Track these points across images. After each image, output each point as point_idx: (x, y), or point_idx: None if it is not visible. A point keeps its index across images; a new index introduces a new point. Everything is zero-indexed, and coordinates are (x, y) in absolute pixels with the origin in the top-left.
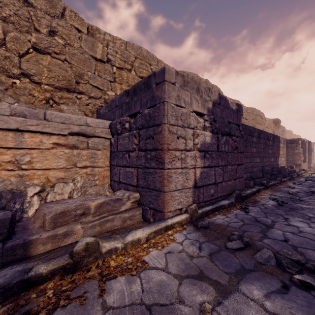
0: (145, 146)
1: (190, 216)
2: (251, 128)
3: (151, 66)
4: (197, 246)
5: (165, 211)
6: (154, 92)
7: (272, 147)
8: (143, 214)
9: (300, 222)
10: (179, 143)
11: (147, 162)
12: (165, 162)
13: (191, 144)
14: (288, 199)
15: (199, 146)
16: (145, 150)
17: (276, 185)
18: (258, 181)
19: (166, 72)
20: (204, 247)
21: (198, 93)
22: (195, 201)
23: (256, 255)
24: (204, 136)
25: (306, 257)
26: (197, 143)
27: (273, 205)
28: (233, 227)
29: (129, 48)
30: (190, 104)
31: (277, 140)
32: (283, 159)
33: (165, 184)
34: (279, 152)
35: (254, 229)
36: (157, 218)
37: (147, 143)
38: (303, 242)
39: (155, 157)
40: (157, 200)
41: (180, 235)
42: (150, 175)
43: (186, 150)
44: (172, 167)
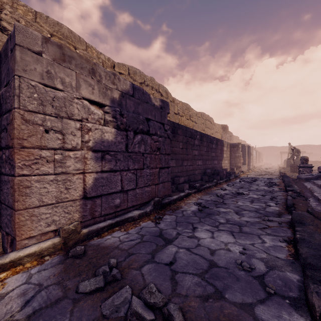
0: (0, 143)
1: (63, 241)
2: (192, 130)
3: (77, 50)
4: (27, 298)
5: (17, 239)
6: (9, 63)
7: (216, 150)
8: (2, 242)
9: (206, 232)
10: (50, 139)
11: (3, 165)
12: (16, 165)
13: (76, 142)
14: (212, 203)
15: (92, 144)
16: (1, 148)
17: (211, 188)
18: (194, 184)
19: (17, 32)
20: (38, 298)
21: (93, 76)
22: (86, 216)
23: (107, 301)
24: (102, 132)
25: (177, 290)
26: (88, 141)
27: (193, 211)
28: (121, 249)
29: (40, 21)
30: (77, 87)
31: (220, 144)
32: (227, 162)
33: (15, 198)
34: (222, 155)
35: (147, 248)
36: (13, 248)
37: (2, 138)
38: (189, 263)
39: (8, 159)
40: (10, 221)
41: (21, 277)
42: (5, 186)
43: (65, 149)
44: (34, 172)
